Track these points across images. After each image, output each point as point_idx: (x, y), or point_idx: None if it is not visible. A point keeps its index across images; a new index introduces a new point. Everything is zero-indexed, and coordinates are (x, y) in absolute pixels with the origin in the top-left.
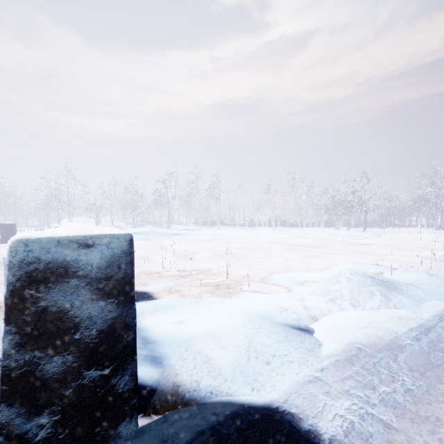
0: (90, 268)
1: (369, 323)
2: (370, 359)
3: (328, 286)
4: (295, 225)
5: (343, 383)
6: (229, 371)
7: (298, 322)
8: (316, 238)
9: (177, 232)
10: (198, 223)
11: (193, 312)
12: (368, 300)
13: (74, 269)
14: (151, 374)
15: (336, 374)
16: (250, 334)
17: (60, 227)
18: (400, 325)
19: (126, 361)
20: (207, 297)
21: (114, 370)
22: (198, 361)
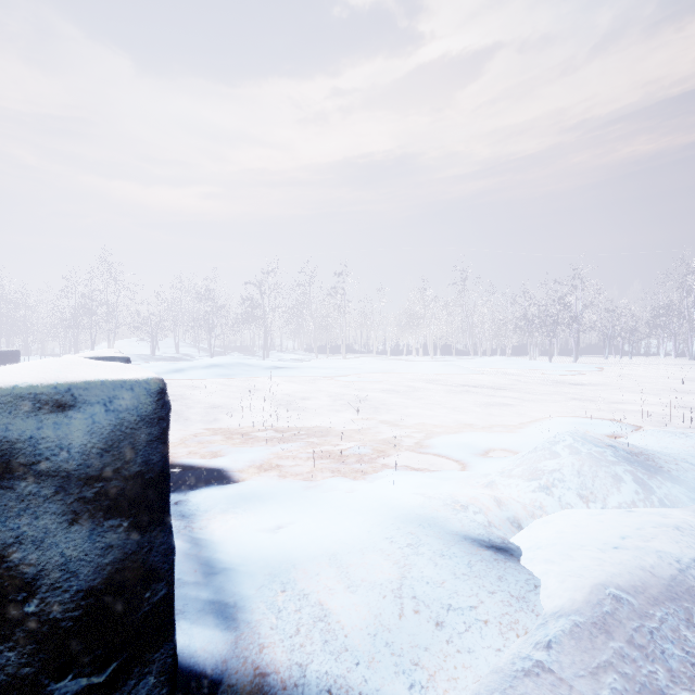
0: (65, 456)
1: (623, 539)
2: (642, 621)
3: (536, 462)
4: (466, 353)
5: (595, 680)
6: (364, 641)
7: (488, 533)
8: (500, 373)
9: (279, 363)
10: (311, 349)
11: (298, 509)
12: (611, 489)
13: (27, 459)
14: (213, 647)
15: (578, 657)
16: (403, 559)
17: (8, 366)
18: (682, 542)
19: (150, 646)
20: (323, 480)
21: (120, 669)
22: (304, 616)
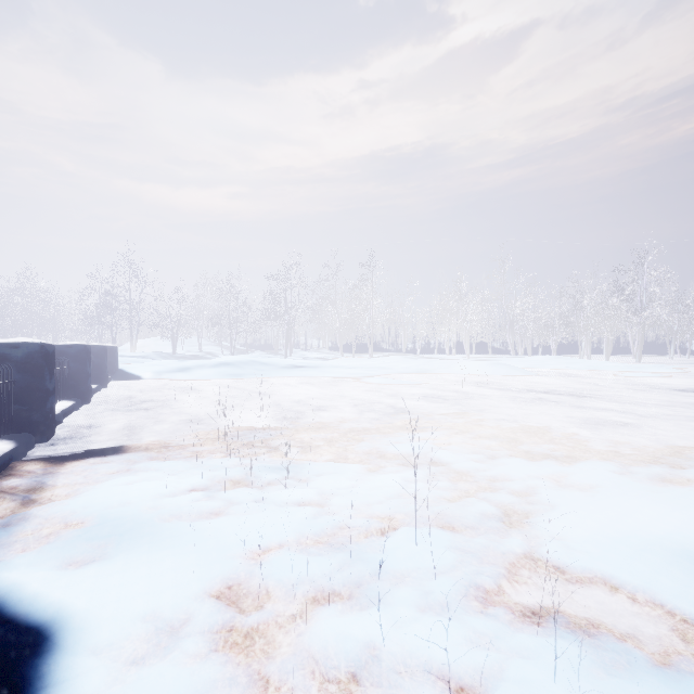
0: None
1: None
2: None
3: None
4: (502, 352)
5: None
6: None
7: None
8: (557, 375)
9: (298, 362)
10: (337, 347)
11: None
12: None
13: None
14: None
15: None
16: None
17: None
18: None
19: None
20: None
21: None
22: None
